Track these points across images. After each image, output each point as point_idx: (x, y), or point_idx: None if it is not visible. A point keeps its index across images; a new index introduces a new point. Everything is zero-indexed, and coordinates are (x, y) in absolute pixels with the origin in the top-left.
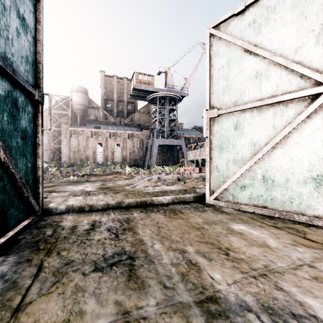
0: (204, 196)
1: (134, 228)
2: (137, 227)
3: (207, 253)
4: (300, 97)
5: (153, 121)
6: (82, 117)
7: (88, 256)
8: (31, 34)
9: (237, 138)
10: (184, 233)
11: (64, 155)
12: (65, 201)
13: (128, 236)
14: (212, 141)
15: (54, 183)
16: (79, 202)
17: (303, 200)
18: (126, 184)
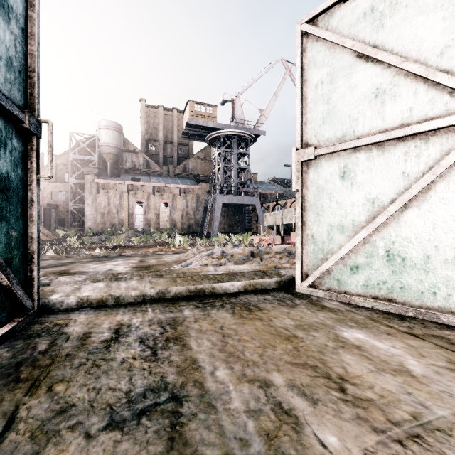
0: (293, 281)
1: (183, 337)
2: (188, 335)
3: (308, 387)
4: (449, 126)
5: (214, 170)
6: (114, 165)
7: (100, 395)
8: (17, 22)
9: (346, 192)
10: (266, 347)
11: (88, 219)
12: (77, 291)
13: (174, 353)
14: (306, 197)
15: (71, 260)
16: (99, 291)
17: (454, 290)
18: (175, 262)
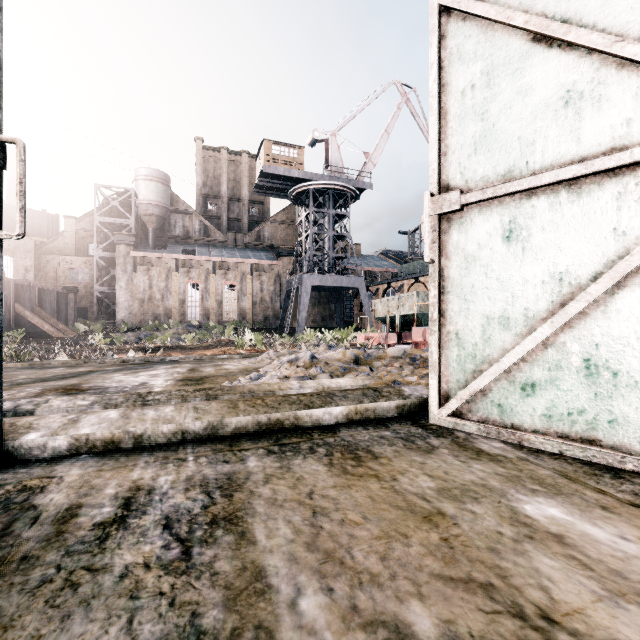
0: (423, 405)
1: (243, 516)
2: (252, 511)
3: None
4: None
5: (301, 239)
6: (158, 232)
7: None
8: None
9: (513, 263)
10: (392, 537)
11: (121, 308)
12: (72, 425)
13: (222, 552)
14: (446, 272)
15: (90, 368)
16: (107, 426)
17: None
18: (242, 371)
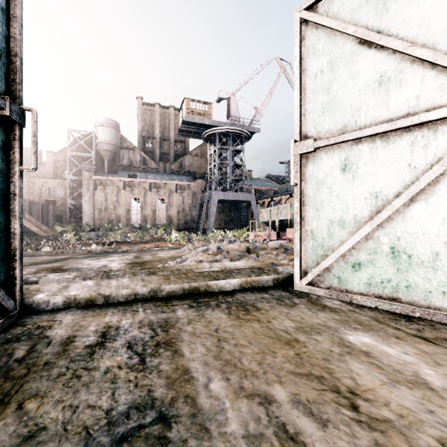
0: (290, 278)
1: (175, 341)
2: (181, 339)
3: (315, 403)
4: None
5: (210, 167)
6: (111, 162)
7: (76, 414)
8: None
9: (347, 186)
10: (266, 353)
11: (85, 215)
12: (64, 289)
13: (164, 360)
14: (304, 191)
15: (66, 256)
16: (87, 290)
17: None
18: (171, 257)
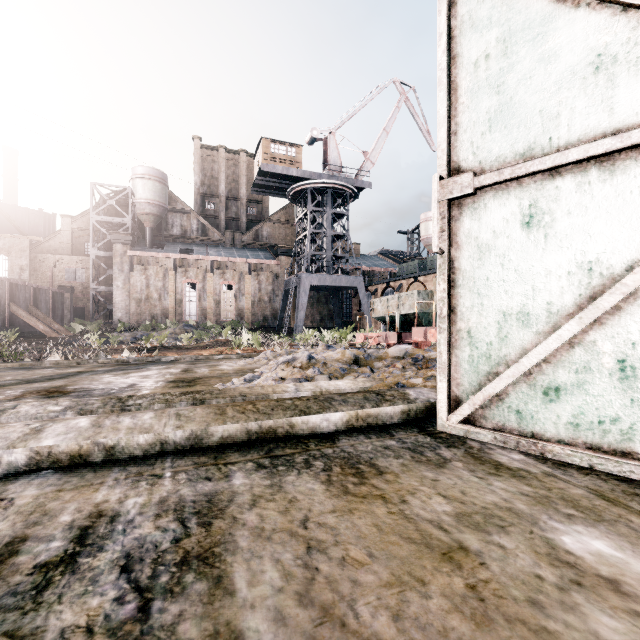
0: (430, 410)
1: (221, 553)
2: (233, 546)
3: None
4: None
5: (299, 238)
6: (156, 231)
7: None
8: None
9: (534, 252)
10: (406, 584)
11: (118, 308)
12: (33, 436)
13: (190, 608)
14: (456, 263)
15: (81, 368)
16: (74, 437)
17: None
18: (237, 371)
